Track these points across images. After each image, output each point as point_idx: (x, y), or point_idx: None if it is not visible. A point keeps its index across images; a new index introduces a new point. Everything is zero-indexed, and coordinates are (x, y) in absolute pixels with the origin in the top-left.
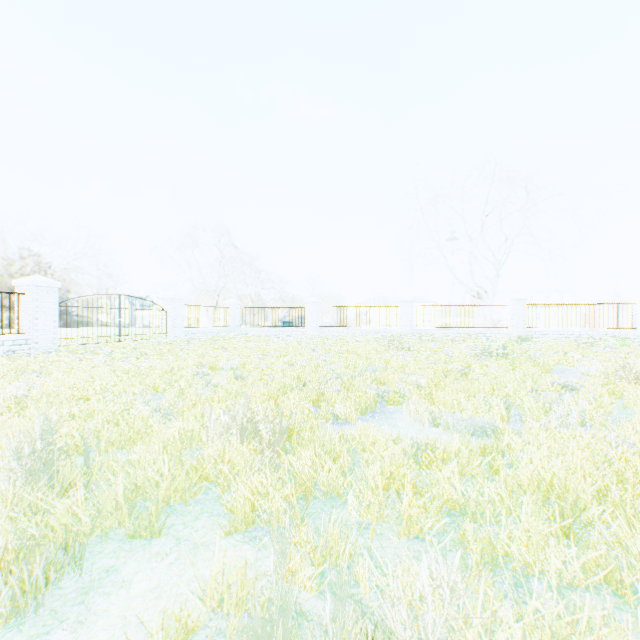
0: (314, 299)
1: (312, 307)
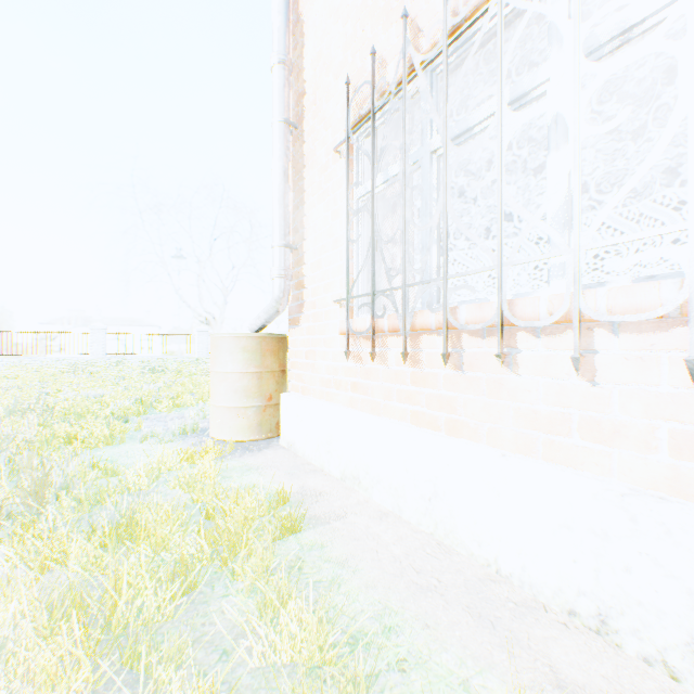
0: None
1: None
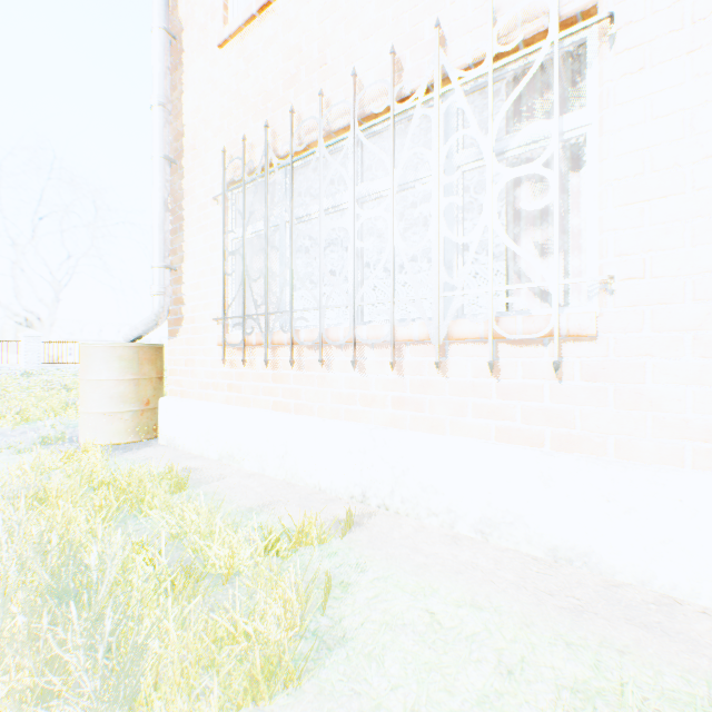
0: None
1: None
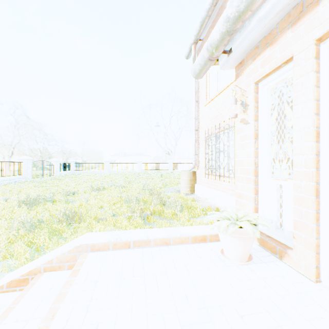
0: (108, 160)
1: (107, 163)
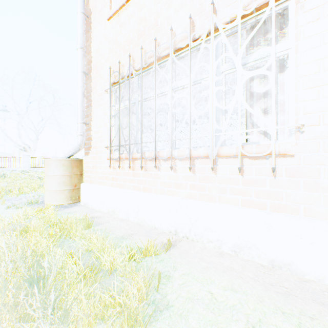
0: None
1: None
